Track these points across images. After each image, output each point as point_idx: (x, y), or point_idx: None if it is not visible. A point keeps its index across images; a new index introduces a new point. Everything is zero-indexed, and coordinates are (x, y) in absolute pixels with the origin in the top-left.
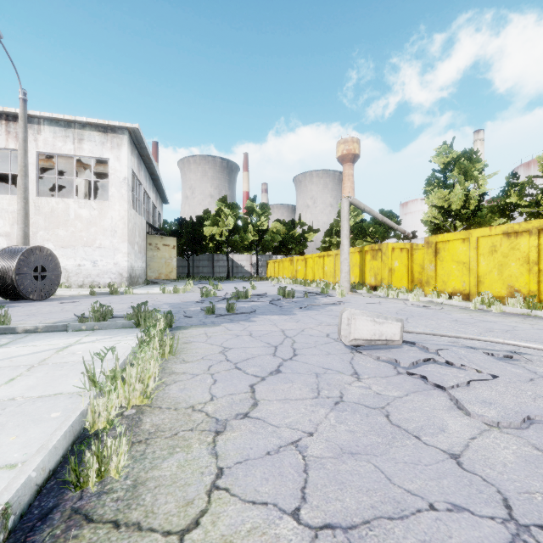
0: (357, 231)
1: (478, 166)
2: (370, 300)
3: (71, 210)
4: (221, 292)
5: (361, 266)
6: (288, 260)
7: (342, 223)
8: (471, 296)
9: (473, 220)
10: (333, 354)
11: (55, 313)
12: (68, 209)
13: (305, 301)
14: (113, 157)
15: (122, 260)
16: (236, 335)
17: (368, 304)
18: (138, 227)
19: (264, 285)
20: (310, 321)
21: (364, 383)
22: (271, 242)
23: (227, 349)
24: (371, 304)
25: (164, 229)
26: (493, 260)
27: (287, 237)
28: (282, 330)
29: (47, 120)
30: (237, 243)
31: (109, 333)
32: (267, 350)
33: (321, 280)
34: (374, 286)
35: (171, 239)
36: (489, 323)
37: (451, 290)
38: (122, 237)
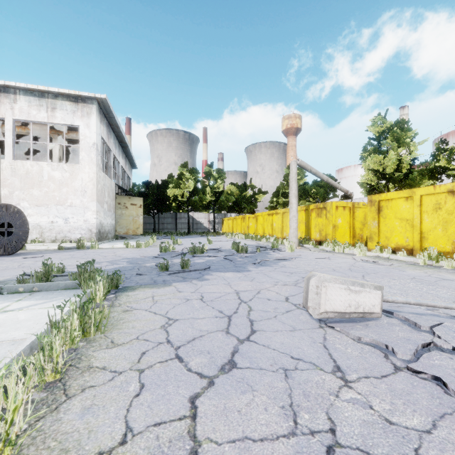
0: (301, 192)
1: (410, 134)
2: (319, 255)
3: (45, 172)
4: (180, 246)
5: (306, 223)
6: (241, 217)
7: (290, 183)
8: (414, 251)
9: (405, 182)
10: (298, 329)
11: (9, 270)
12: (42, 171)
13: (258, 256)
14: (83, 124)
15: (91, 218)
16: (185, 299)
17: (318, 259)
18: (108, 188)
19: (219, 240)
20: (265, 279)
21: (357, 391)
22: (226, 202)
23: (172, 321)
24: (321, 259)
25: (133, 191)
26: (437, 217)
27: (239, 198)
28: (237, 292)
29: (22, 91)
30: (196, 203)
31: (47, 295)
32: (219, 324)
33: (270, 235)
34: (319, 241)
35: (138, 199)
36: (451, 282)
37: (394, 245)
38: (91, 197)
